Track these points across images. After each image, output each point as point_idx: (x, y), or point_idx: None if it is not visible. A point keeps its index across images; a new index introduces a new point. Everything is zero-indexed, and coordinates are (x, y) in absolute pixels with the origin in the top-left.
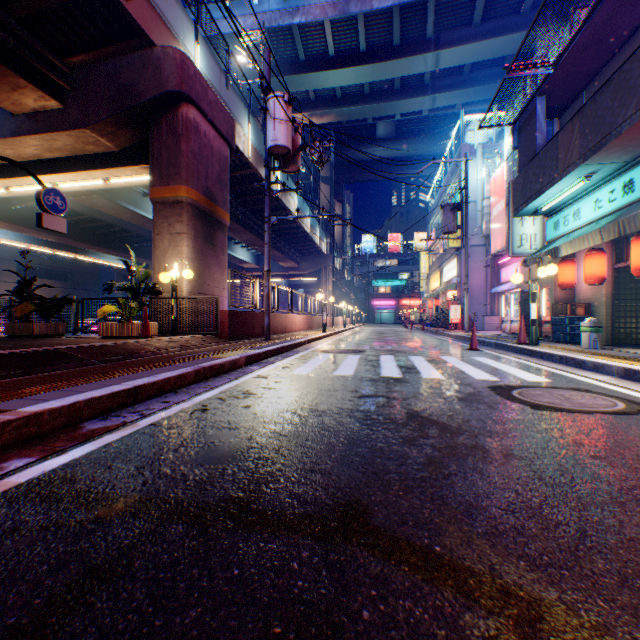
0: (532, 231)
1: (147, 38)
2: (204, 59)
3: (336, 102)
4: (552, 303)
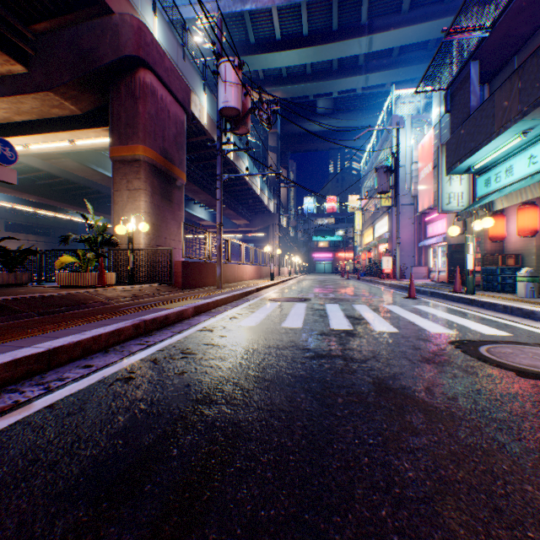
0: (459, 190)
1: (105, 5)
2: (162, 31)
3: (282, 81)
4: (482, 254)
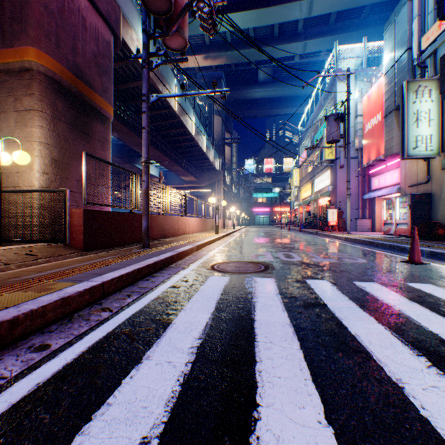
0: (428, 132)
1: None
2: None
3: (227, 46)
4: None
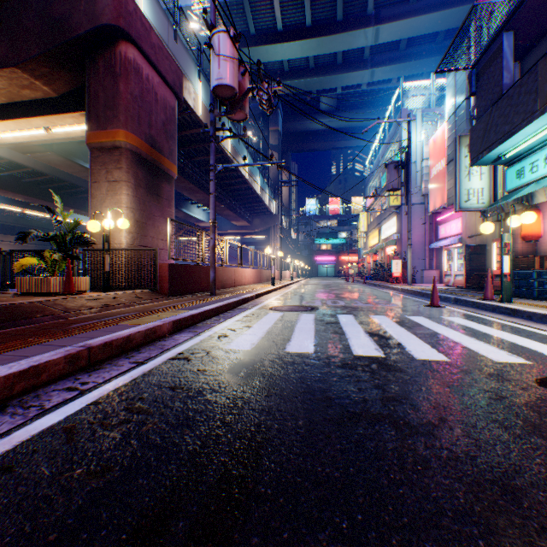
0: (479, 185)
1: None
2: (149, 5)
3: (284, 75)
4: (513, 256)
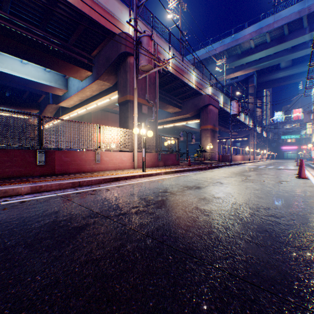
0: None
1: (201, 94)
2: (211, 88)
3: (256, 63)
4: None
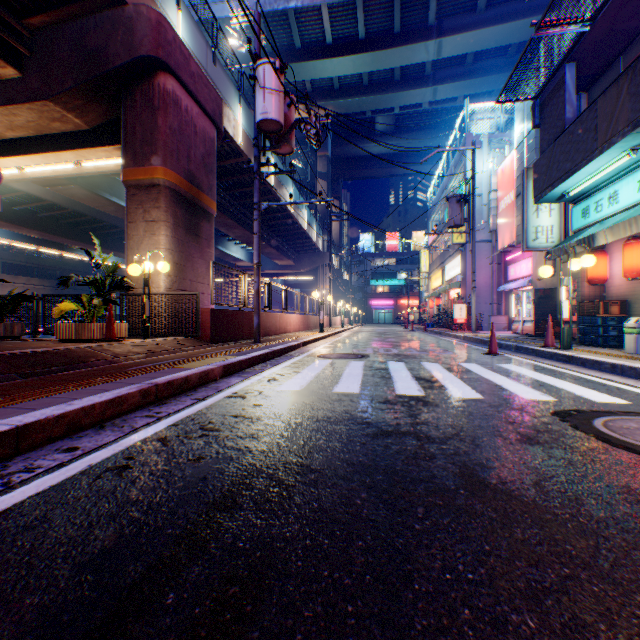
0: (548, 223)
1: None
2: (187, 29)
3: (334, 94)
4: (579, 301)
